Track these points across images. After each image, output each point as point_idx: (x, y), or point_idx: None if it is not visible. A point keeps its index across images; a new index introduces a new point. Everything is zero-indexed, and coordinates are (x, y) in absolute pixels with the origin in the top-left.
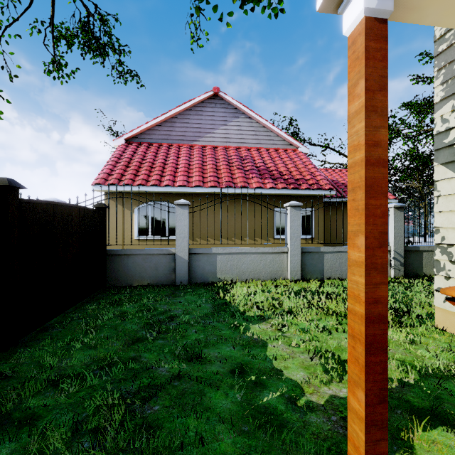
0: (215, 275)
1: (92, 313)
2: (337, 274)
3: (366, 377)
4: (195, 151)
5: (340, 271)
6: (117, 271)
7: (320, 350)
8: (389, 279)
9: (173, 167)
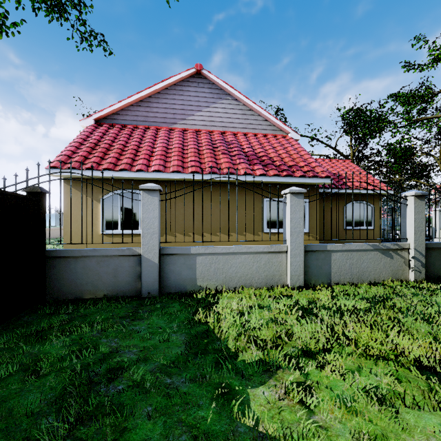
0: (195, 282)
1: None
2: (347, 277)
3: None
4: (175, 134)
5: (351, 274)
6: (61, 279)
7: None
8: (411, 284)
9: (149, 150)
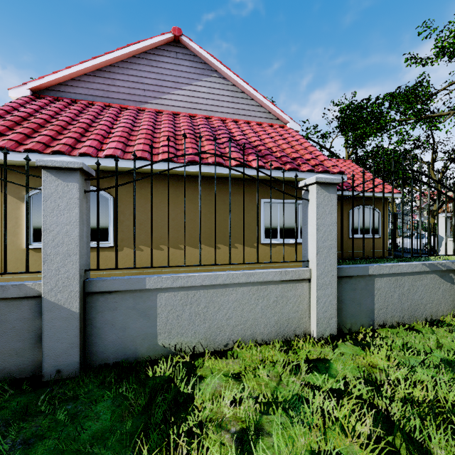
0: (154, 340)
1: None
2: (395, 315)
3: None
4: (145, 115)
5: (401, 309)
6: None
7: None
8: None
9: (103, 130)
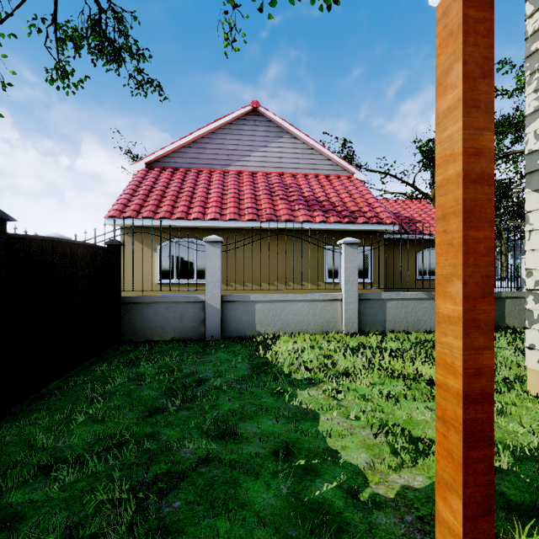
0: (254, 327)
1: (101, 376)
2: (402, 325)
3: (464, 479)
4: (230, 178)
5: (406, 322)
6: (134, 322)
7: (386, 424)
8: None
9: (203, 197)
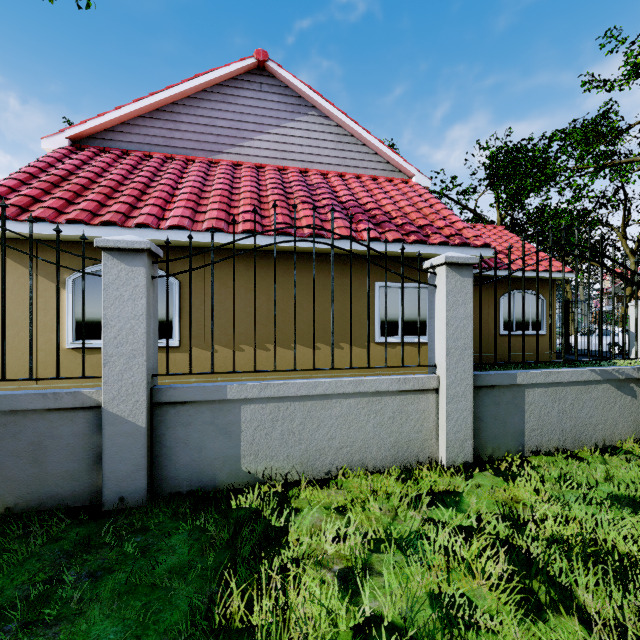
0: (237, 465)
1: None
2: (553, 439)
3: None
4: (219, 169)
5: (561, 431)
6: None
7: None
8: None
9: (165, 192)
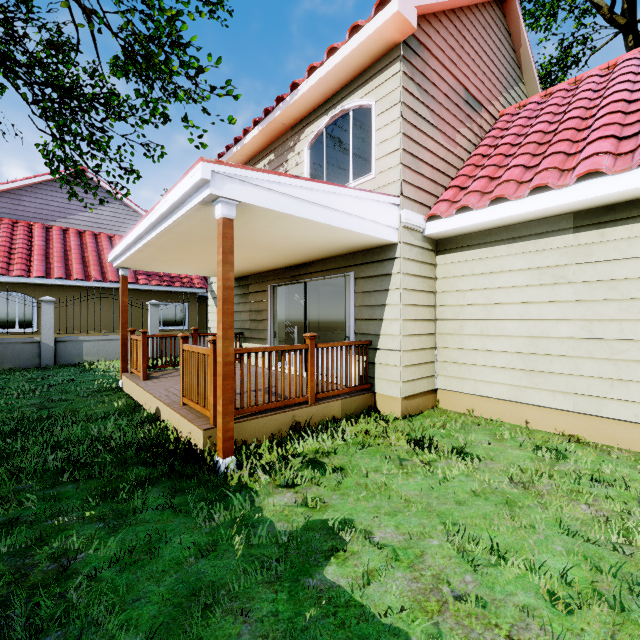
0: (82, 358)
1: None
2: None
3: (122, 351)
4: (54, 235)
5: None
6: None
7: None
8: None
9: (25, 254)
